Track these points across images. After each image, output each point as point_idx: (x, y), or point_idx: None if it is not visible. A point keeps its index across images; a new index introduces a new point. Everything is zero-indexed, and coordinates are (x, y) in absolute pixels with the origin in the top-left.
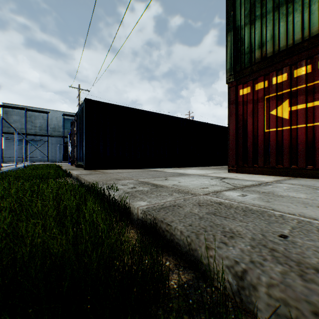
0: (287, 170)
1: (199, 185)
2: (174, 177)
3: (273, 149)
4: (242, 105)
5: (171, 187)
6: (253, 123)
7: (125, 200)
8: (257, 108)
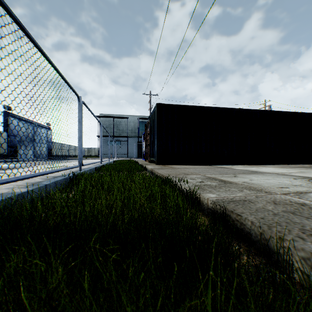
0: None
1: (275, 184)
2: (244, 174)
3: None
4: None
5: (240, 184)
6: None
7: (196, 191)
8: None
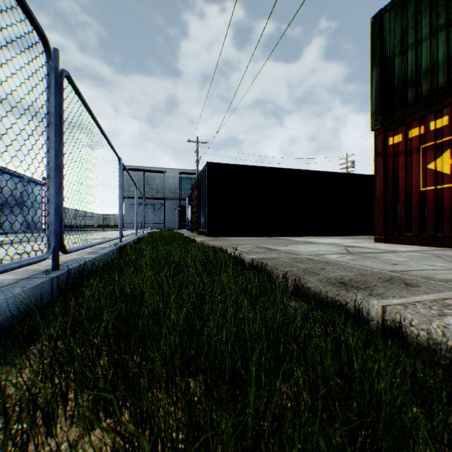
0: (448, 239)
1: (312, 250)
2: (297, 244)
3: (430, 213)
4: (391, 157)
5: (283, 250)
6: (406, 180)
7: (241, 253)
8: (411, 161)
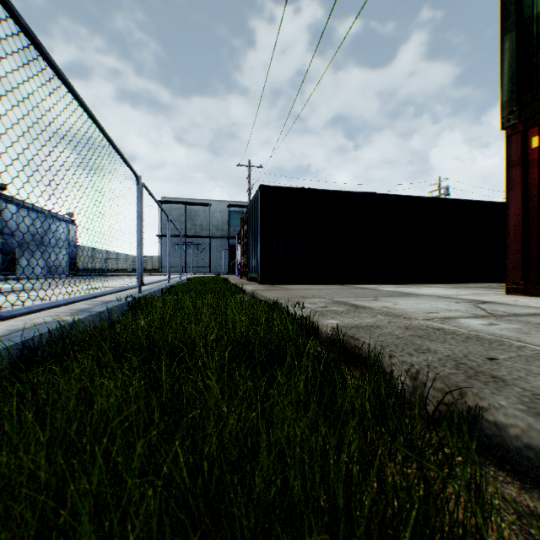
0: None
1: (424, 309)
2: (391, 297)
3: None
4: (536, 166)
5: (378, 309)
6: None
7: (313, 316)
8: None
